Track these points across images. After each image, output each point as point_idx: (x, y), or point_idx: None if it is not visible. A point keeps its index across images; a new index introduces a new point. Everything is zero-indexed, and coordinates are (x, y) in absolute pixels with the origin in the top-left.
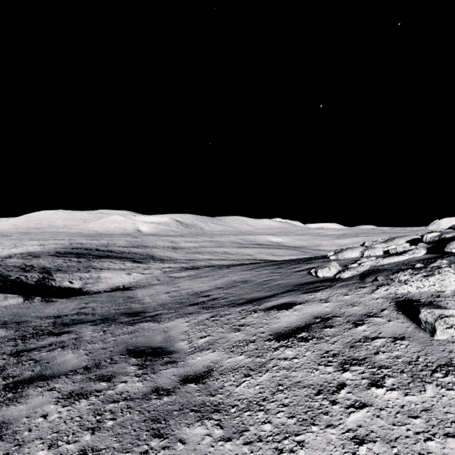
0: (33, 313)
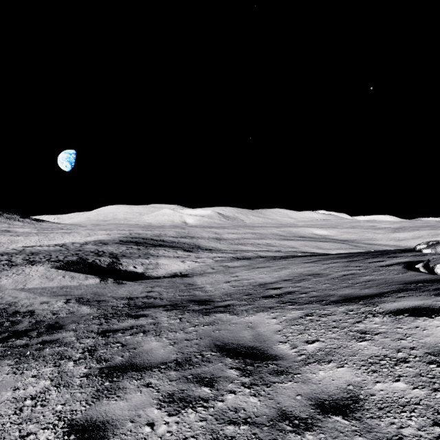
0: (109, 293)
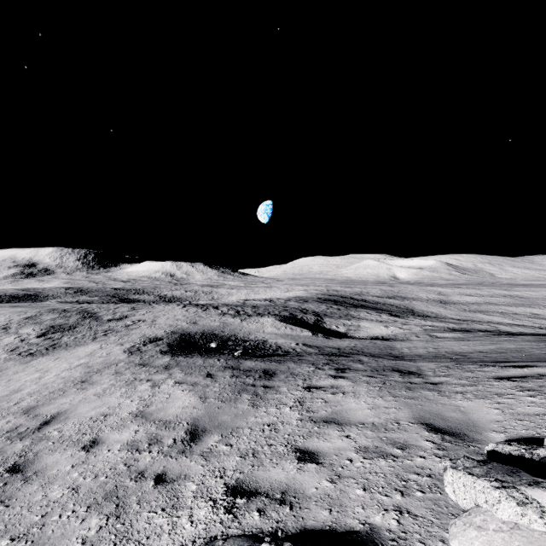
0: (322, 344)
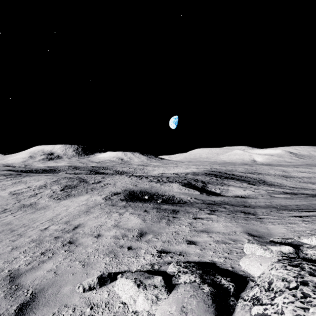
0: (205, 198)
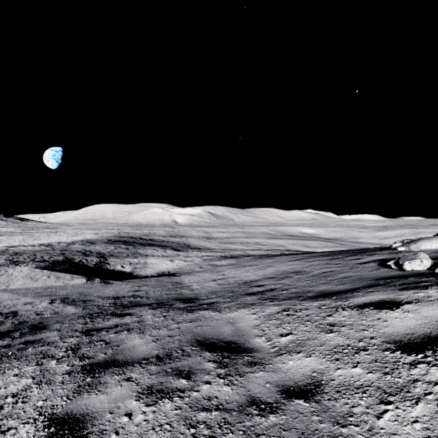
0: (95, 293)
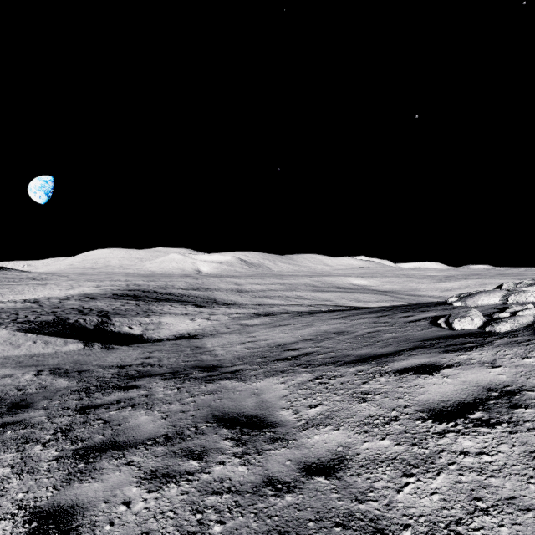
0: (94, 362)
